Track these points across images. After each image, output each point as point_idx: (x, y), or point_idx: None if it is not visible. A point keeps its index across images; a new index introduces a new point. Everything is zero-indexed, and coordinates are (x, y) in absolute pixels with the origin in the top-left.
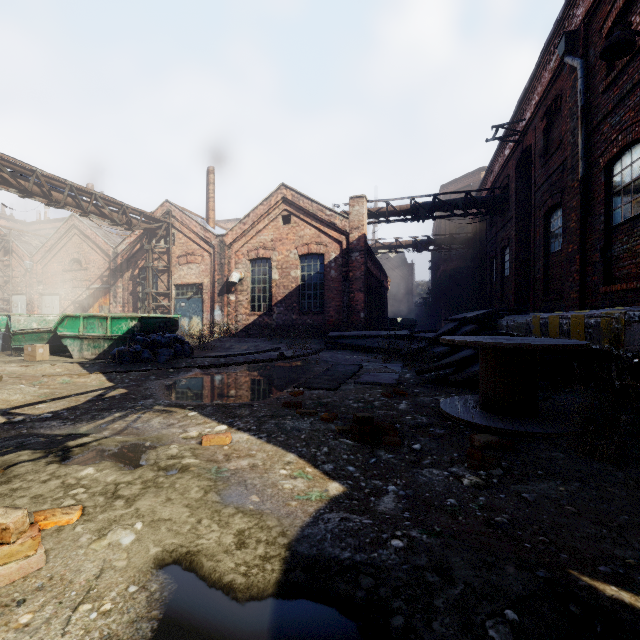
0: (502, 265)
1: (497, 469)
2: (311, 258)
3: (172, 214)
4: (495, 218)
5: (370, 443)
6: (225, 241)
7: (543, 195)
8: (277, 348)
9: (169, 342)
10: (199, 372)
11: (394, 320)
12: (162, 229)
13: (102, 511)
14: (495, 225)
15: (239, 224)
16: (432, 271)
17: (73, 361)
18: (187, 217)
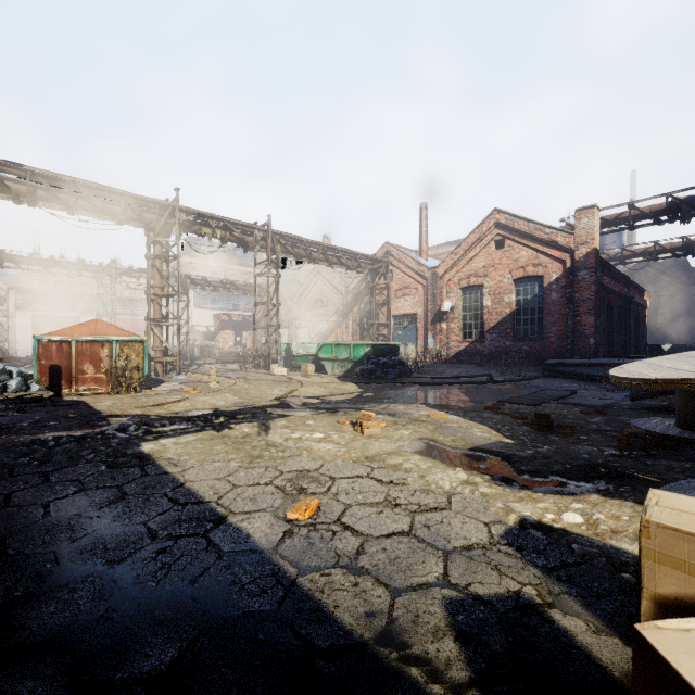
0: None
1: (640, 451)
2: (527, 281)
3: (390, 253)
4: None
5: (545, 432)
6: (437, 273)
7: None
8: (488, 374)
9: (394, 364)
10: (419, 387)
11: (656, 347)
12: (383, 268)
13: (393, 426)
14: None
15: (450, 255)
16: None
17: (329, 376)
18: (403, 254)
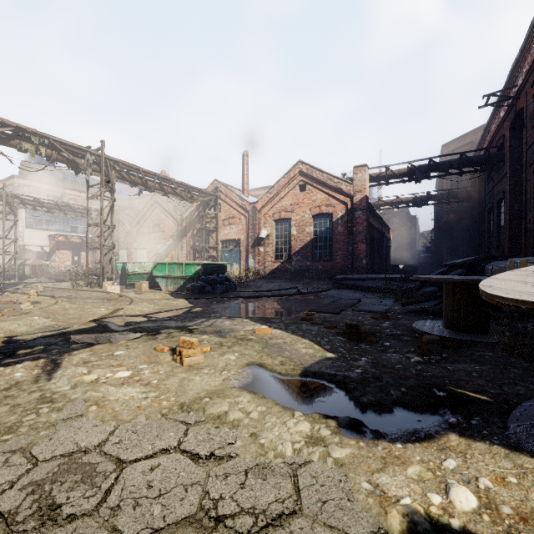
0: (498, 216)
1: (437, 356)
2: (322, 217)
3: (219, 189)
4: (492, 173)
5: (356, 340)
6: (256, 207)
7: (533, 153)
8: (295, 287)
9: (222, 280)
10: (243, 300)
11: (396, 266)
12: (212, 200)
13: (218, 349)
14: (492, 180)
15: (266, 194)
16: (434, 222)
17: (163, 292)
18: (229, 191)
